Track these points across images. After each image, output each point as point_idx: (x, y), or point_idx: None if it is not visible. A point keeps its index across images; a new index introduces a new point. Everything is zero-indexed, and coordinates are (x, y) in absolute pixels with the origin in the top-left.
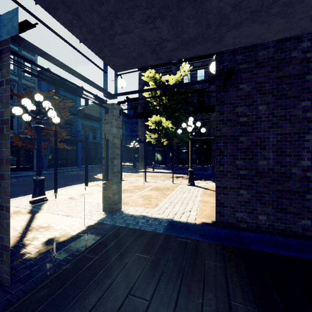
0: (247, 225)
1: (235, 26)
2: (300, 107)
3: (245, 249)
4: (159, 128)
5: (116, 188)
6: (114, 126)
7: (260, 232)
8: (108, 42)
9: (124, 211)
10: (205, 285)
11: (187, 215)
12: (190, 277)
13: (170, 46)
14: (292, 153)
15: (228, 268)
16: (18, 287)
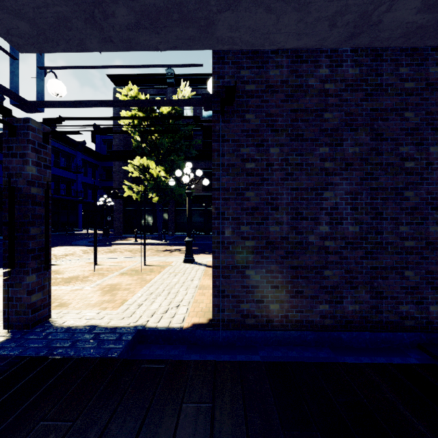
0: (255, 321)
1: (230, 3)
2: (317, 155)
3: (249, 363)
4: (146, 177)
5: (37, 281)
6: (31, 161)
7: (272, 328)
8: None
9: (54, 322)
10: None
11: (171, 315)
12: None
13: (122, 15)
14: (309, 215)
15: (219, 409)
16: None
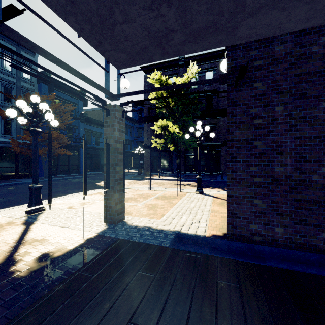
0: (262, 238)
1: (252, 13)
2: (321, 108)
3: (262, 266)
4: (165, 133)
5: (119, 197)
6: (116, 129)
7: (277, 246)
8: (108, 34)
9: (127, 222)
10: (218, 311)
11: (196, 227)
12: (201, 300)
13: (177, 38)
14: (313, 158)
15: (244, 289)
16: (2, 313)
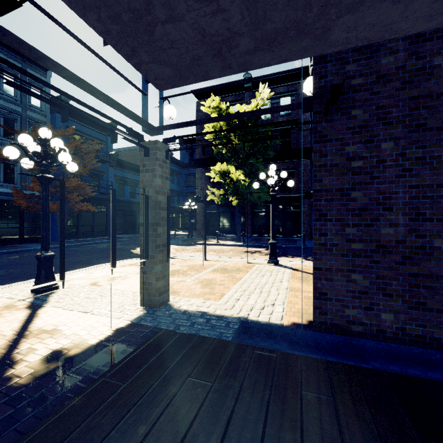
0: (363, 329)
1: (351, 7)
2: None
3: (365, 369)
4: (226, 182)
5: (161, 270)
6: (158, 175)
7: (384, 340)
8: (144, 38)
9: (172, 305)
10: (304, 438)
11: (269, 312)
12: (279, 421)
13: (244, 44)
14: (435, 216)
15: (341, 404)
16: None
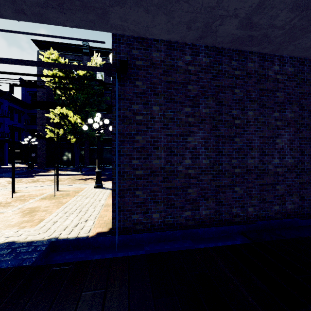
0: (143, 226)
1: (119, 1)
2: (184, 112)
3: (135, 256)
4: (65, 123)
5: None
6: None
7: (154, 231)
8: None
9: None
10: None
11: (80, 227)
12: None
13: None
14: (179, 153)
15: (110, 292)
16: None
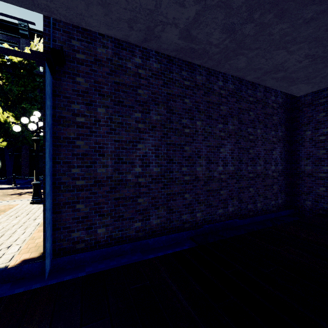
0: (85, 245)
1: None
2: (133, 118)
3: (68, 281)
4: None
5: None
6: None
7: (99, 248)
8: None
9: None
10: None
11: None
12: None
13: None
14: (128, 160)
15: None
16: None
